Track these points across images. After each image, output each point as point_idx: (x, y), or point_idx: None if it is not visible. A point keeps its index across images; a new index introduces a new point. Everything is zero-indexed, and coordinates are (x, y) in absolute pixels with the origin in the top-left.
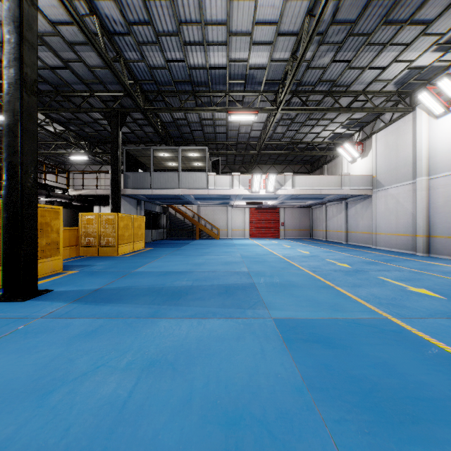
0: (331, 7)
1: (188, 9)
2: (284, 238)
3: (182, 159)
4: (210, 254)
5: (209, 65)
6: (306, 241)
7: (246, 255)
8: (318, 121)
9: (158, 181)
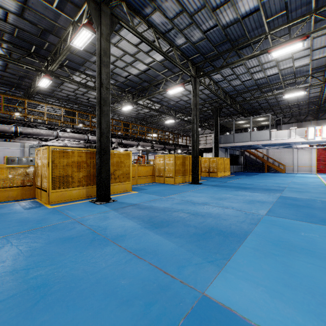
0: None
1: (252, 63)
2: None
3: (253, 122)
4: (269, 179)
5: (267, 75)
6: None
7: (296, 181)
8: None
9: (238, 138)
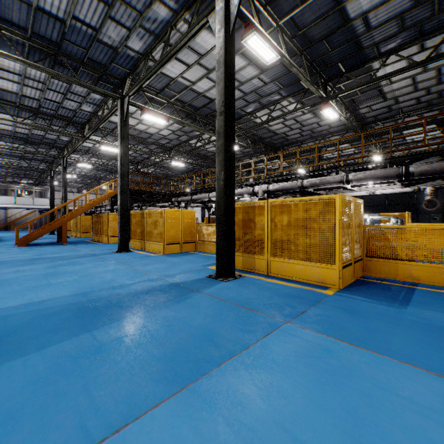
0: None
1: None
2: None
3: None
4: None
5: None
6: None
7: None
8: None
9: None
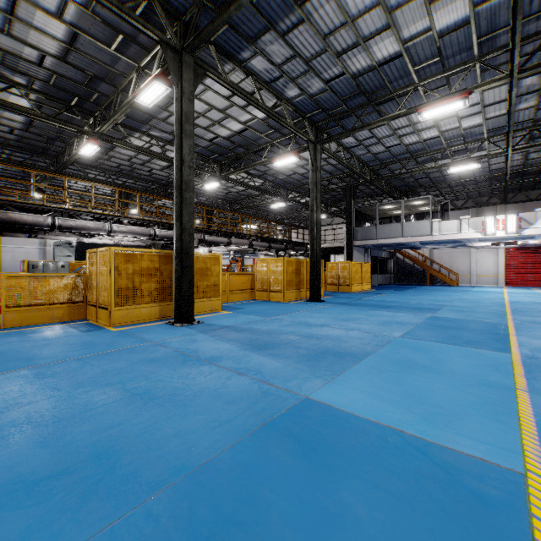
0: (535, 77)
1: (399, 123)
2: None
3: (406, 207)
4: (428, 295)
5: (423, 139)
6: None
7: (465, 298)
8: None
9: (383, 232)
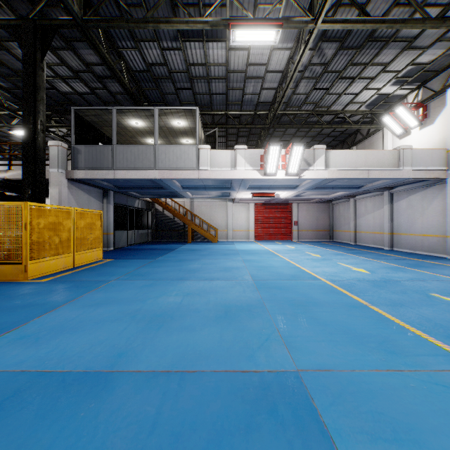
0: None
1: None
2: (297, 241)
3: (164, 132)
4: (198, 274)
5: None
6: (331, 245)
7: (263, 279)
8: (364, 69)
9: (124, 158)
